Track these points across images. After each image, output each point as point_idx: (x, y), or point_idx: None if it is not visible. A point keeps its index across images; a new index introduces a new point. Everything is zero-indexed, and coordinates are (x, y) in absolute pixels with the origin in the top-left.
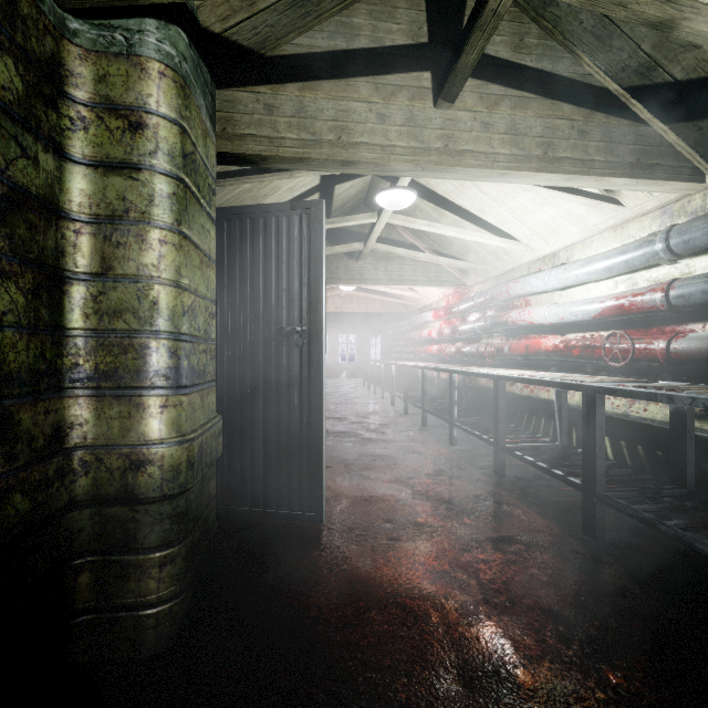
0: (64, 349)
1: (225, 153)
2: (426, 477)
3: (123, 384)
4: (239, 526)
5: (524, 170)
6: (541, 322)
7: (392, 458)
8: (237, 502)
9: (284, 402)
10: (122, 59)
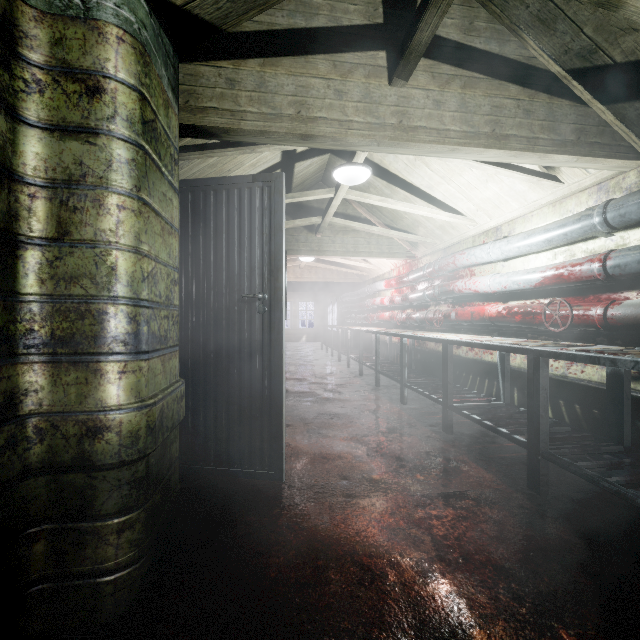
0: (18, 314)
1: (187, 125)
2: (380, 434)
3: (80, 350)
4: (203, 484)
5: (474, 146)
6: (485, 290)
7: (348, 417)
8: (201, 462)
9: (246, 365)
10: (79, 22)
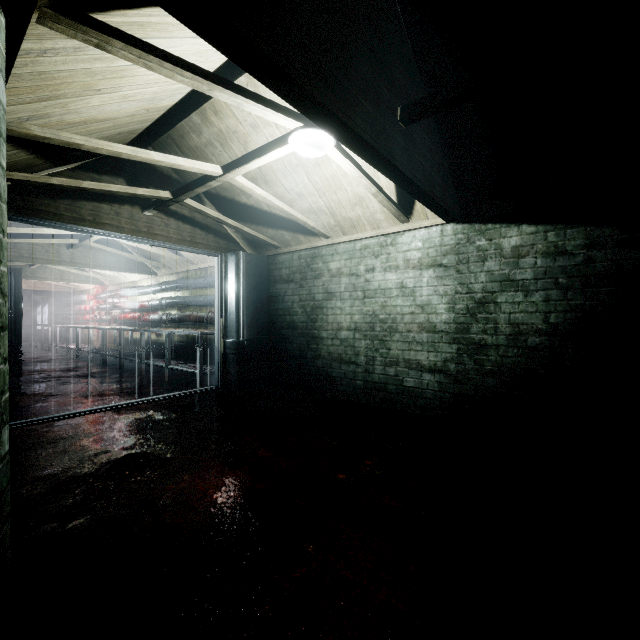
0: None
1: None
2: (71, 368)
3: None
4: None
5: (99, 269)
6: (128, 308)
7: (54, 366)
8: None
9: None
10: None
